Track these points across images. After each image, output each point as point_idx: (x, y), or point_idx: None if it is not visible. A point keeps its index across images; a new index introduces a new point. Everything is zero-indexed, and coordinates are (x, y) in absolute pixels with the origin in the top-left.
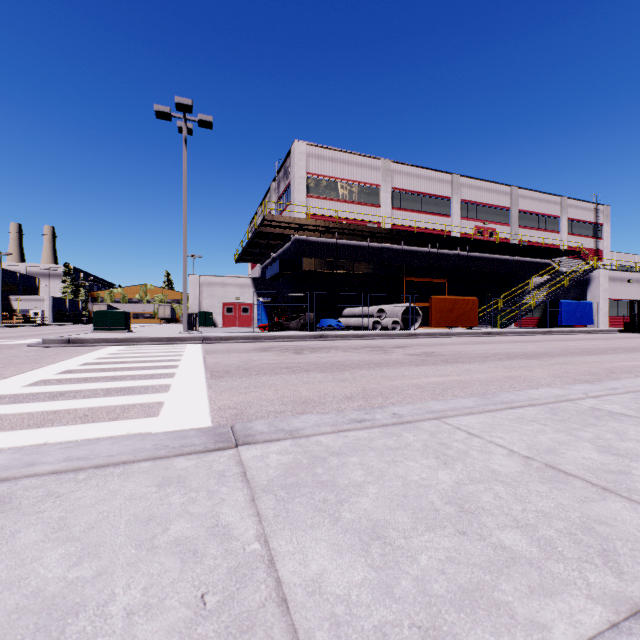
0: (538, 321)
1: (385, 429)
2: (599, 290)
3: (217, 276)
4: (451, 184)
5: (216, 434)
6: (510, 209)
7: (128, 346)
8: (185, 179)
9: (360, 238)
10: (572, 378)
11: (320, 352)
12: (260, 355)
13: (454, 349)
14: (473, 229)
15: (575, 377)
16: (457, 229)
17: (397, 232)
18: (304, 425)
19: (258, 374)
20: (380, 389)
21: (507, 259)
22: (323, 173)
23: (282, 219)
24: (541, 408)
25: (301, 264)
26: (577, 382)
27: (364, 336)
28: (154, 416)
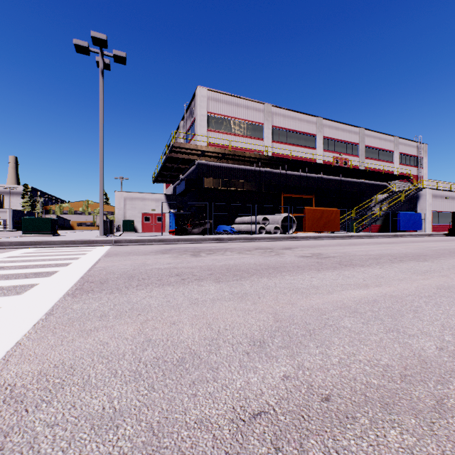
0: (379, 227)
1: None
2: (426, 204)
3: (137, 192)
4: (316, 124)
5: None
6: (358, 144)
7: (40, 248)
8: (102, 105)
9: (248, 163)
10: None
11: (216, 254)
12: (157, 258)
13: (336, 250)
14: (332, 159)
15: None
16: (320, 158)
17: (277, 159)
18: None
19: (138, 286)
20: (300, 317)
21: (356, 181)
22: (220, 112)
23: (187, 146)
24: None
25: (203, 182)
26: None
27: (253, 239)
28: None
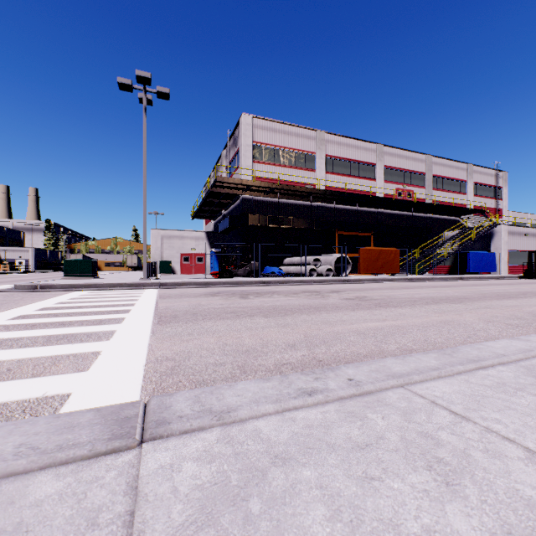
0: (449, 269)
1: (343, 405)
2: (501, 242)
3: (176, 230)
4: (376, 152)
5: (118, 420)
6: (425, 174)
7: (91, 291)
8: (145, 143)
9: (298, 198)
10: (503, 323)
11: (264, 297)
12: (209, 300)
13: (383, 293)
14: (394, 191)
15: (505, 321)
16: (381, 190)
17: (330, 192)
18: (239, 401)
19: (204, 319)
20: (322, 335)
21: (423, 216)
22: (267, 142)
23: (231, 181)
24: (515, 368)
25: (248, 220)
26: (510, 327)
27: (302, 282)
28: (83, 370)
